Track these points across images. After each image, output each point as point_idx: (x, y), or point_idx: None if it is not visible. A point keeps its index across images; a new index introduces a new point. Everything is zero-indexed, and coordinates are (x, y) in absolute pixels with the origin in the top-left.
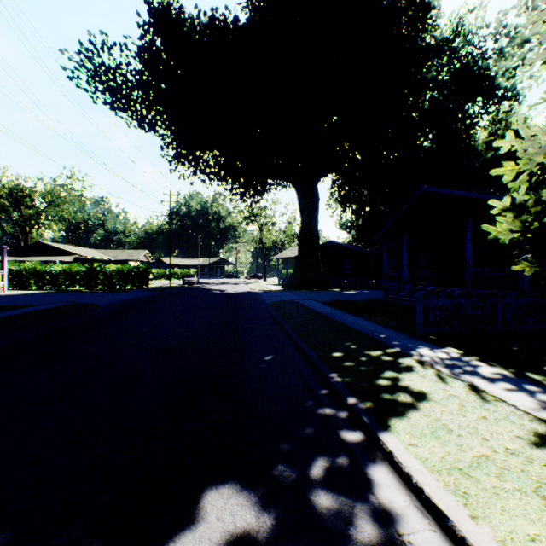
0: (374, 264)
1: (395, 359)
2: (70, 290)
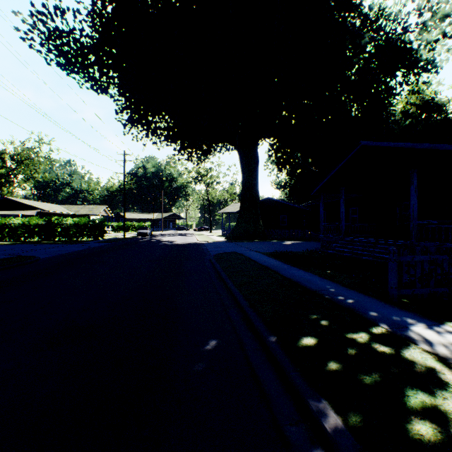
0: (305, 217)
1: (398, 352)
2: (27, 242)
